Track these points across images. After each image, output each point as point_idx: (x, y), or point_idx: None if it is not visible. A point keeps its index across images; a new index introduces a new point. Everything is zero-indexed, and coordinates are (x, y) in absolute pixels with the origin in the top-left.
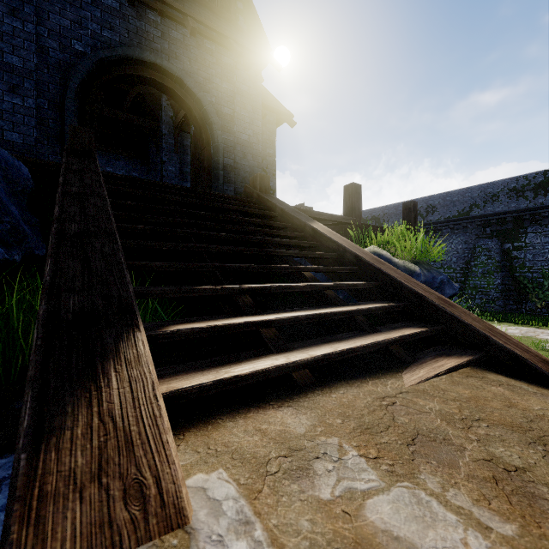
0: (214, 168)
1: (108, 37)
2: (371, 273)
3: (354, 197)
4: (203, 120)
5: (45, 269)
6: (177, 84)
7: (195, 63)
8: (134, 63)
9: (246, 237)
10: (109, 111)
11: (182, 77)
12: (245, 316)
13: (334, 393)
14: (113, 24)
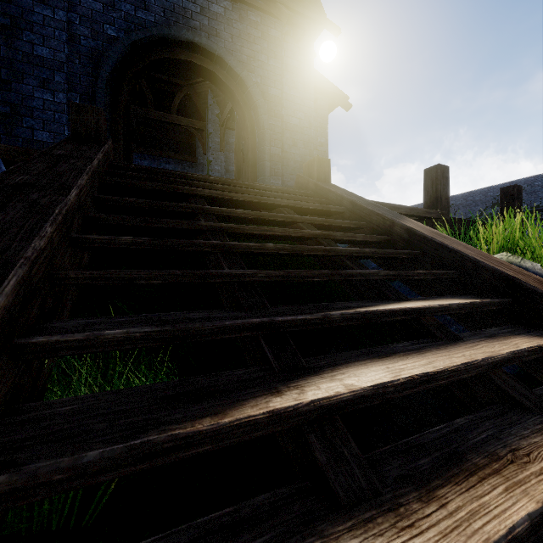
0: (259, 159)
1: (142, 18)
2: None
3: (440, 183)
4: (247, 105)
5: None
6: (218, 66)
7: (237, 39)
8: (170, 45)
9: (308, 247)
10: (158, 115)
11: (223, 56)
12: (341, 534)
13: None
14: (148, 3)
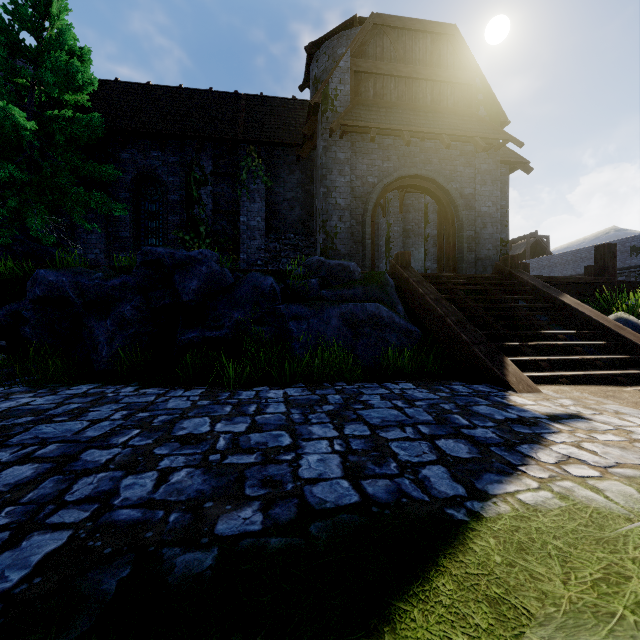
0: (458, 242)
1: (386, 166)
2: (612, 336)
3: (607, 257)
4: (449, 204)
5: (464, 337)
6: (429, 182)
7: (443, 161)
8: (402, 179)
9: (515, 313)
10: None
11: (435, 178)
12: (531, 357)
13: (580, 386)
14: (389, 156)
